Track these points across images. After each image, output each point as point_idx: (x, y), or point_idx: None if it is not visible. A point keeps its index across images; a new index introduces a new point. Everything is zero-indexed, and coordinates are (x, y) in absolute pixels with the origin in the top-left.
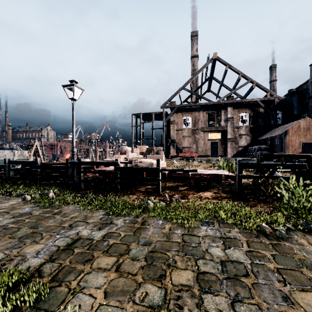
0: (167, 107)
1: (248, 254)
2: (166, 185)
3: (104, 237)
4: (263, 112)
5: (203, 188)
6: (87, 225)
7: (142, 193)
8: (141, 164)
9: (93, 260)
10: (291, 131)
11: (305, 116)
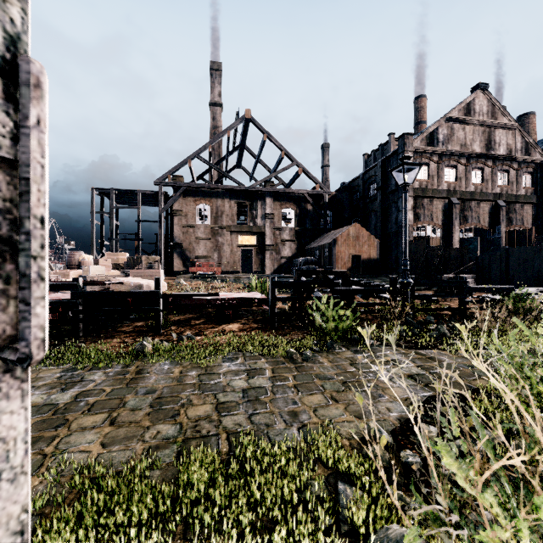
0: (168, 184)
1: (272, 379)
2: (170, 319)
3: (77, 397)
4: (311, 211)
5: (227, 319)
6: (35, 390)
7: (129, 335)
8: (117, 286)
9: (69, 423)
10: (340, 239)
11: (356, 220)
